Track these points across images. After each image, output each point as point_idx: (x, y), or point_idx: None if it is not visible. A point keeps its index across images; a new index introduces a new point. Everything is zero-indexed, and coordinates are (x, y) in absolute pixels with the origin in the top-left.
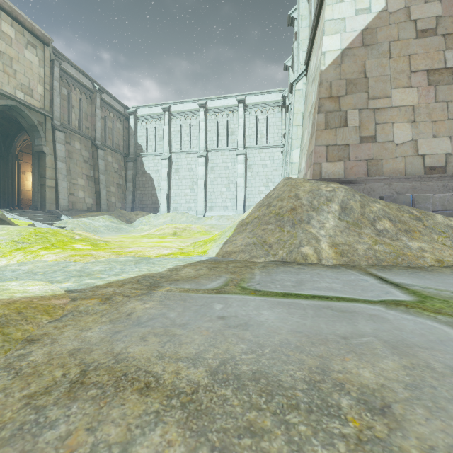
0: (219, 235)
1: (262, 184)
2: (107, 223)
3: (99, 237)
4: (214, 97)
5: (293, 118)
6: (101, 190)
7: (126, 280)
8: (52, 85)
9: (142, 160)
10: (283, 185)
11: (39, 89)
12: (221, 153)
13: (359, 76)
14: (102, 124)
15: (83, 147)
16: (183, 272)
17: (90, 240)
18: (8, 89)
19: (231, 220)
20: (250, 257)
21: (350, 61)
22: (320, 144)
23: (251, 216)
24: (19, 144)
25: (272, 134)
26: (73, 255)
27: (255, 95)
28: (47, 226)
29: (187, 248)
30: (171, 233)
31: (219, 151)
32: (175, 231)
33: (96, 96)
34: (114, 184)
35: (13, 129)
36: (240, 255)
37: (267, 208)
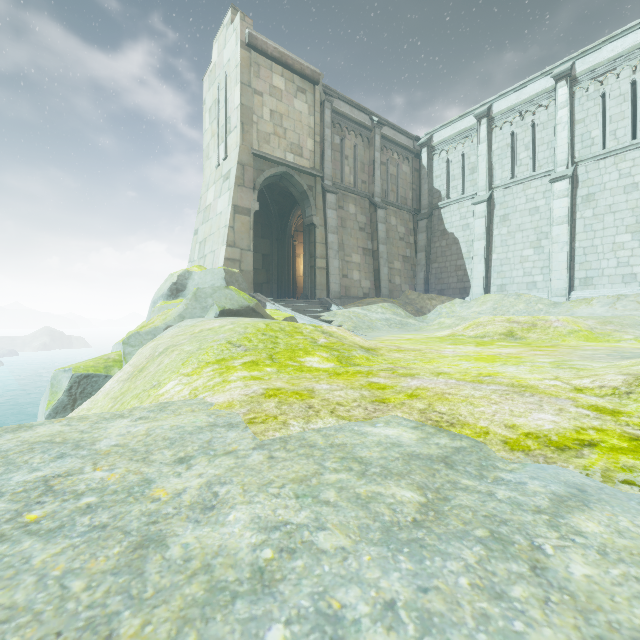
0: None
1: None
2: (388, 315)
3: (363, 339)
4: (595, 44)
5: None
6: (381, 267)
7: None
8: (322, 136)
9: (440, 213)
10: None
11: (308, 144)
12: (615, 158)
13: None
14: (382, 172)
15: (359, 210)
16: None
17: (340, 346)
18: (279, 154)
19: None
20: None
21: None
22: None
23: None
24: (294, 222)
25: None
26: (268, 395)
27: None
28: (308, 319)
29: (634, 410)
30: (501, 333)
31: (607, 157)
32: (510, 329)
33: (375, 134)
34: (398, 257)
35: (288, 204)
36: None
37: None
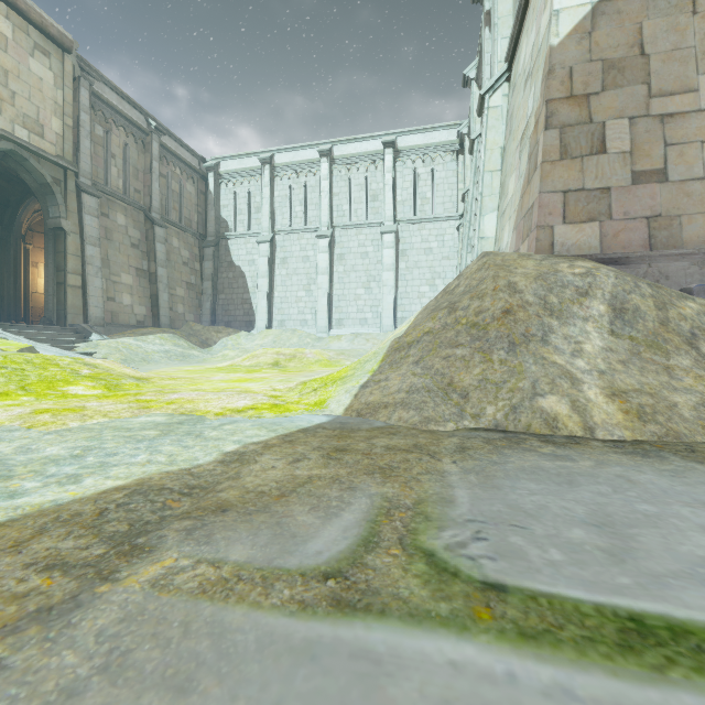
0: (352, 368)
1: (424, 281)
2: (168, 346)
3: (135, 371)
4: (345, 138)
5: (484, 158)
6: (160, 292)
7: (68, 509)
8: (77, 120)
9: (228, 244)
10: (478, 269)
11: (54, 125)
12: (357, 231)
13: (629, 53)
14: (162, 185)
15: (131, 223)
16: (256, 467)
17: (108, 376)
18: (1, 123)
19: (373, 341)
20: (422, 420)
21: (611, 24)
22: (551, 188)
23: (417, 329)
24: (27, 218)
25: (440, 199)
26: (40, 412)
27: (412, 133)
28: (57, 351)
29: (288, 395)
30: (270, 363)
31: (352, 228)
32: (278, 359)
33: (152, 140)
34: (182, 283)
35: (16, 192)
36: (397, 414)
37: (450, 313)
